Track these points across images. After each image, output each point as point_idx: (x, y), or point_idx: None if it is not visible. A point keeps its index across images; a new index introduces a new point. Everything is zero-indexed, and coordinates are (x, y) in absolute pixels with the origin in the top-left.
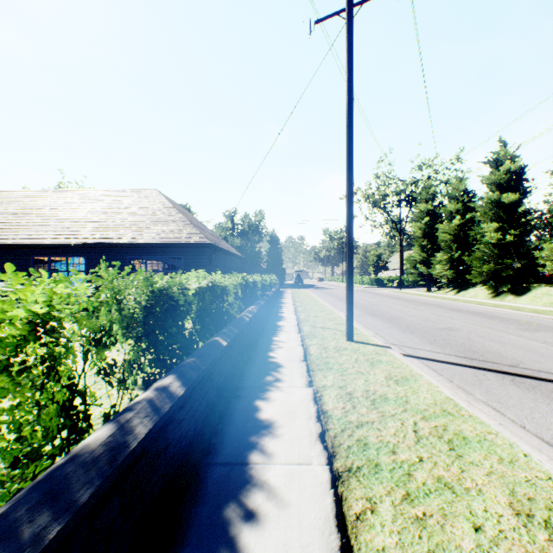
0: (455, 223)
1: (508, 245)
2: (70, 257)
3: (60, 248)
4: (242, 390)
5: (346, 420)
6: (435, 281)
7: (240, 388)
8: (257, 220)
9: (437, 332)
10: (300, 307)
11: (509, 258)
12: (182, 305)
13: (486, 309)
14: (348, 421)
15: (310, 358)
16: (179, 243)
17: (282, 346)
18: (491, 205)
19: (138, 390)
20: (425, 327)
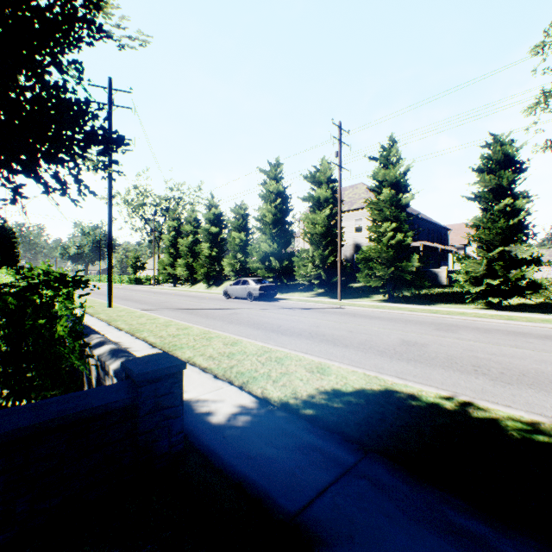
0: (190, 239)
1: (215, 257)
2: None
3: None
4: None
5: (110, 319)
6: (180, 279)
7: None
8: None
9: (160, 303)
10: None
11: (216, 265)
12: None
13: (197, 294)
14: (111, 319)
15: (90, 313)
16: None
17: None
18: (207, 232)
19: None
20: (156, 302)
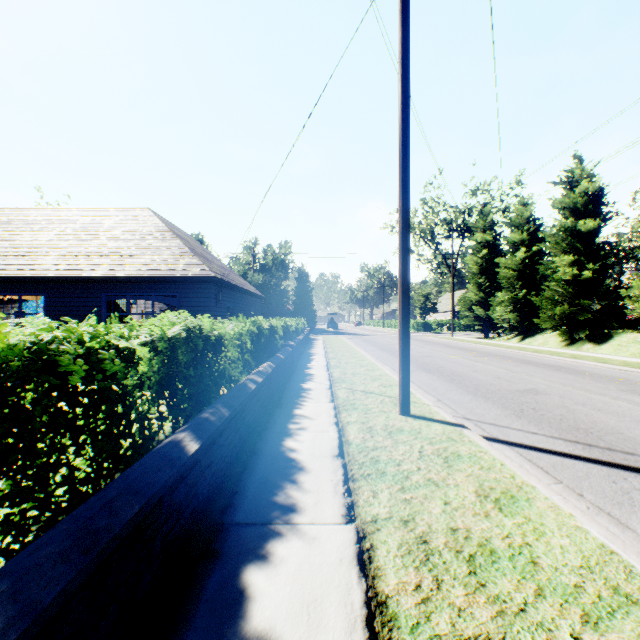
0: (520, 256)
1: (585, 283)
2: (24, 294)
3: (10, 282)
4: (224, 536)
5: (431, 634)
6: (495, 325)
7: (222, 529)
8: (283, 253)
9: (519, 396)
10: (333, 359)
11: (586, 299)
12: (110, 377)
13: (565, 362)
14: (435, 637)
15: (349, 450)
16: (173, 276)
17: (307, 425)
18: (564, 234)
19: (33, 535)
20: (500, 388)
